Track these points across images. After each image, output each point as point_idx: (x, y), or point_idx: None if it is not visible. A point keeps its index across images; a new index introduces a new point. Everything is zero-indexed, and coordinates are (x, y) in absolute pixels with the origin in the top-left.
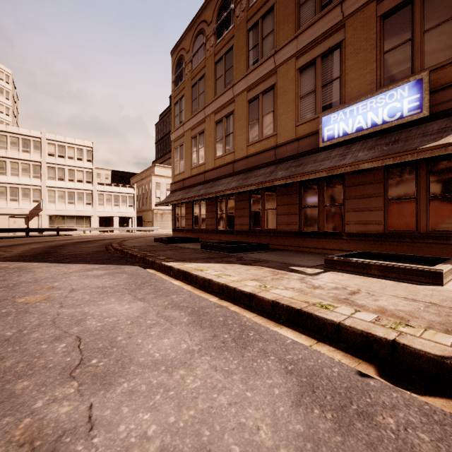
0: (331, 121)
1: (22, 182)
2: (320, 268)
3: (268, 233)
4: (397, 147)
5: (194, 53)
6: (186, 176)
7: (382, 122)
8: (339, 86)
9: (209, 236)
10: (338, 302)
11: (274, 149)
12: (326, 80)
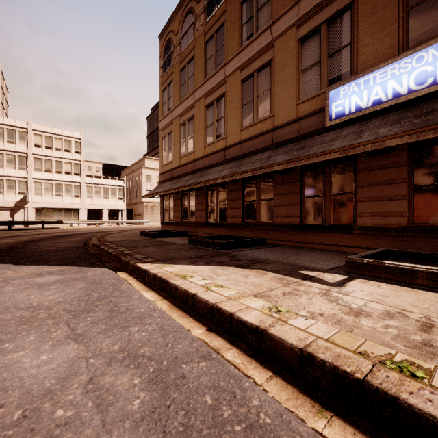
0: (340, 95)
1: (7, 174)
2: (340, 273)
3: (264, 226)
4: (435, 117)
5: (183, 34)
6: (175, 166)
7: (407, 91)
8: (350, 54)
9: (199, 229)
10: (422, 355)
11: (271, 132)
12: (334, 48)
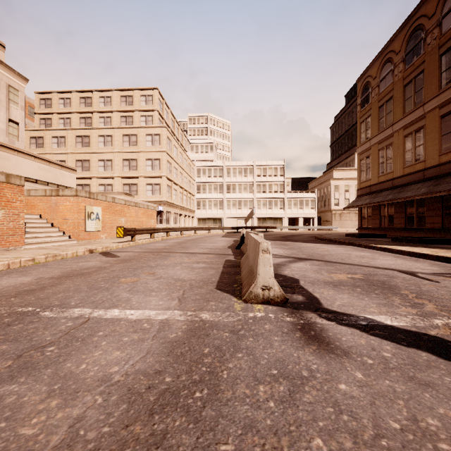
0: None
1: (244, 197)
2: None
3: None
4: None
5: (381, 79)
6: (373, 183)
7: None
8: None
9: (397, 233)
10: None
11: None
12: None
